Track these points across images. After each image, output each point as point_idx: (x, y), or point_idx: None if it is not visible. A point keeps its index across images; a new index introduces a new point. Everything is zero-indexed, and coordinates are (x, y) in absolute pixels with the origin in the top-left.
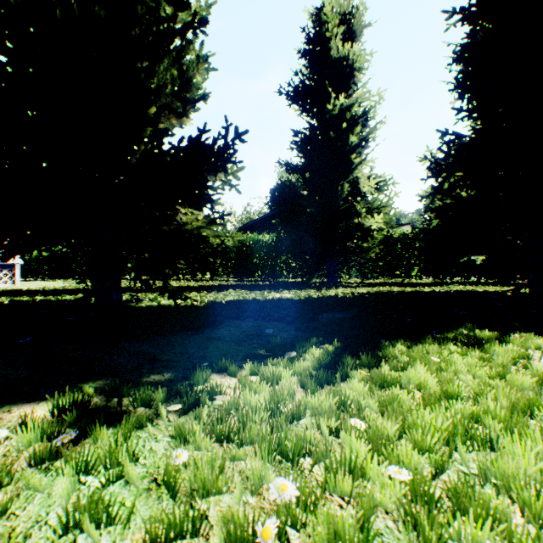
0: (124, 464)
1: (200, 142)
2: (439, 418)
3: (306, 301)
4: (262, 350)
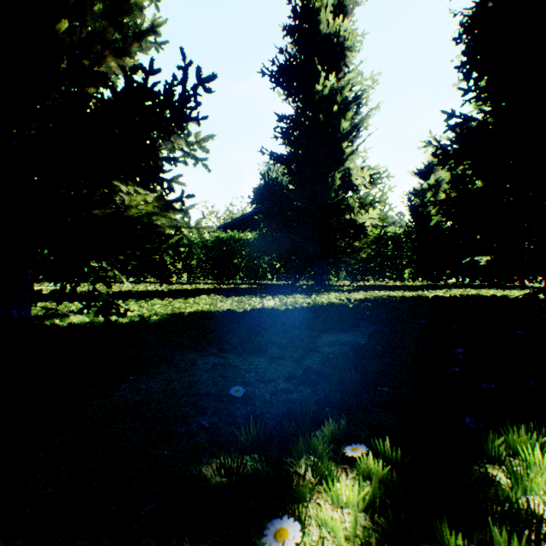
0: None
1: (146, 87)
2: None
3: (296, 313)
4: (213, 464)
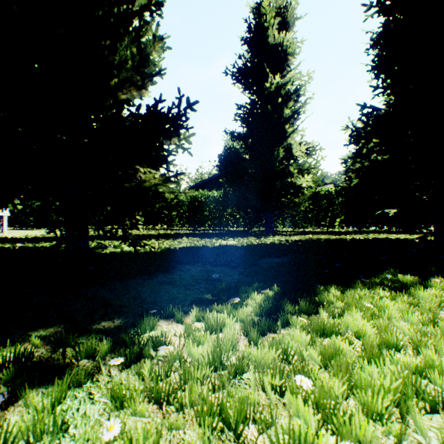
0: (45, 442)
1: (157, 110)
2: (387, 377)
3: (248, 248)
4: (208, 295)
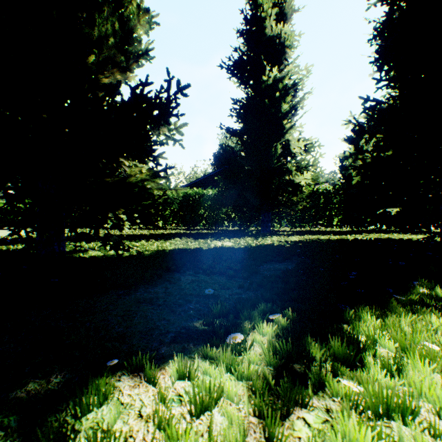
0: None
1: (143, 94)
2: None
3: (246, 250)
4: (199, 322)
